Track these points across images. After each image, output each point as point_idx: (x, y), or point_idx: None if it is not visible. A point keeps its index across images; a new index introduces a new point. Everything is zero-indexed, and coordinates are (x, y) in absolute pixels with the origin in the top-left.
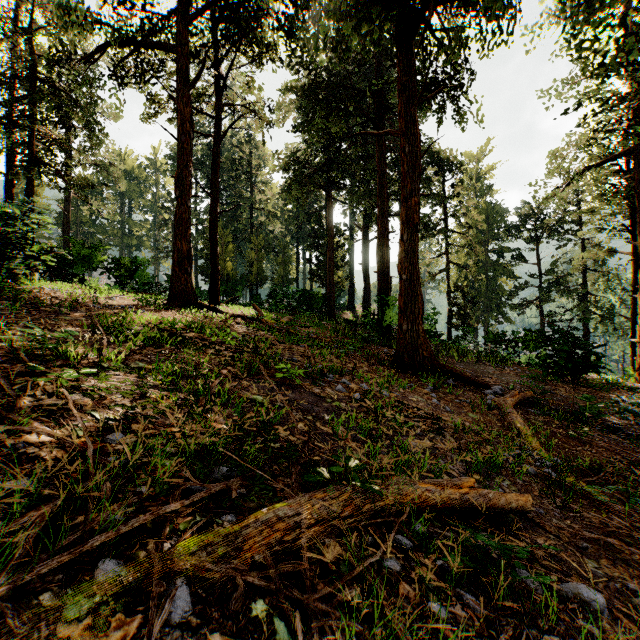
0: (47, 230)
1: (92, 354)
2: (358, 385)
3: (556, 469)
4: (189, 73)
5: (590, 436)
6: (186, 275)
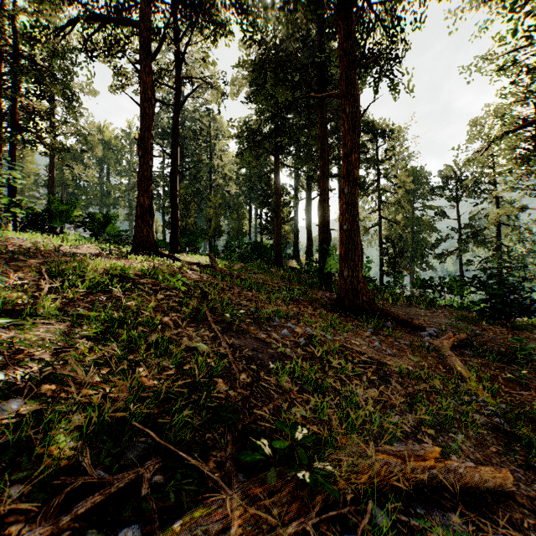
0: (17, 184)
1: (30, 300)
2: (303, 329)
3: (508, 419)
4: (151, 46)
5: (526, 378)
6: (148, 227)
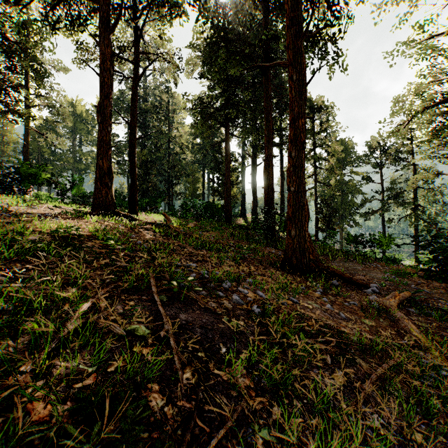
0: None
1: None
2: (255, 293)
3: None
4: (110, 20)
5: None
6: (107, 188)
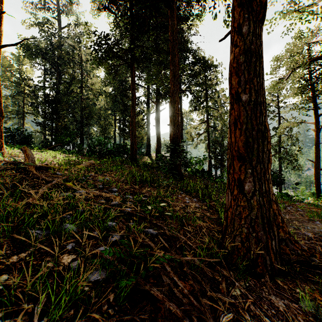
0: None
1: None
2: None
3: None
4: None
5: None
6: None
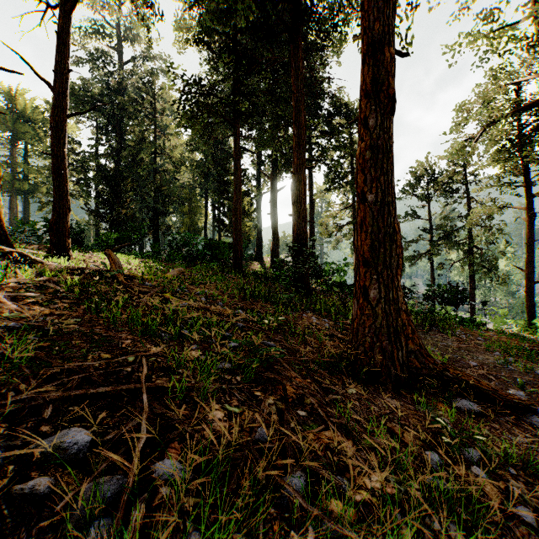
0: None
1: None
2: None
3: None
4: None
5: None
6: None
